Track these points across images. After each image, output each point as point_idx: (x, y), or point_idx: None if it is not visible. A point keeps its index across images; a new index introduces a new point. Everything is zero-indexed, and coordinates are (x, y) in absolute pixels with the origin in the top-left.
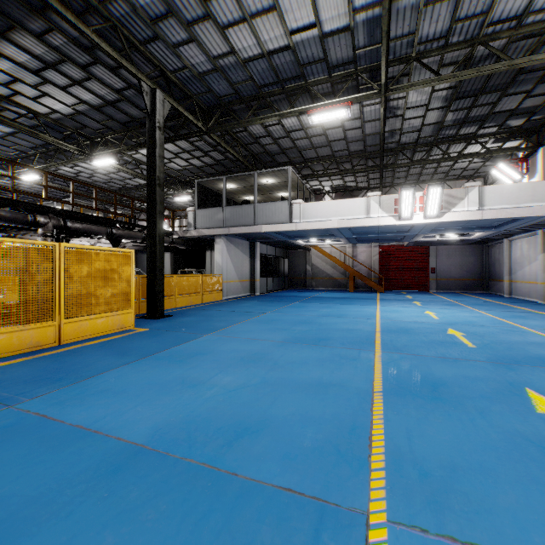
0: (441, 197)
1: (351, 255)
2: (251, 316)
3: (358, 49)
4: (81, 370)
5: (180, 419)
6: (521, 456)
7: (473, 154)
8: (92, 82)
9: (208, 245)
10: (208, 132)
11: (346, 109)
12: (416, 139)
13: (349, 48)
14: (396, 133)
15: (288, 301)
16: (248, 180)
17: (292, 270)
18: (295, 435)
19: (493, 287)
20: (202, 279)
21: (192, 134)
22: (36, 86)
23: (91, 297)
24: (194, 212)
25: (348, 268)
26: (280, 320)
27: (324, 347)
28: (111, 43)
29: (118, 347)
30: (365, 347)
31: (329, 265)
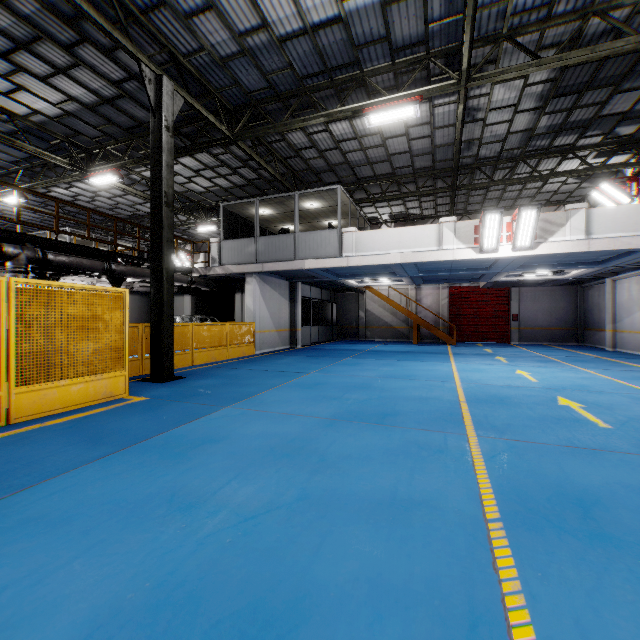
0: (536, 222)
1: (414, 299)
2: (290, 377)
3: (431, 23)
4: (16, 474)
5: (145, 595)
6: None
7: (571, 171)
8: (81, 70)
9: (237, 286)
10: (234, 139)
11: (414, 105)
12: (499, 152)
13: (420, 22)
14: (474, 144)
15: (337, 357)
16: (287, 204)
17: (342, 317)
18: None
19: (590, 338)
20: (228, 329)
21: (215, 141)
22: (7, 75)
23: (62, 355)
24: (219, 244)
25: (411, 315)
26: (328, 384)
27: (393, 427)
28: (102, 13)
29: (94, 428)
30: (452, 428)
31: (388, 311)
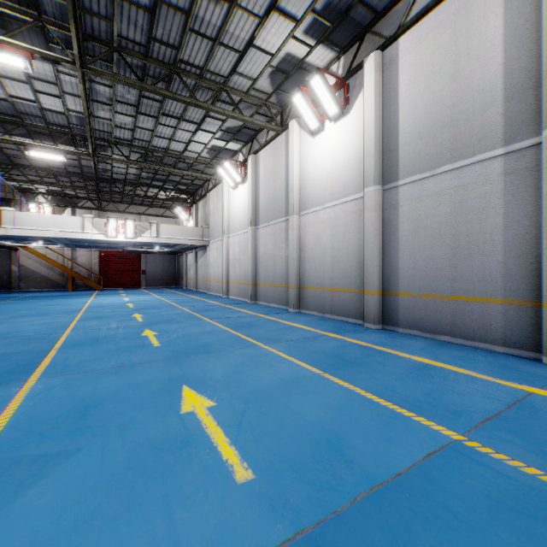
0: (134, 227)
1: (70, 258)
2: None
3: (72, 124)
4: None
5: None
6: (116, 322)
7: (162, 198)
8: None
9: None
10: None
11: (62, 157)
12: (125, 178)
13: (65, 121)
14: (108, 171)
15: None
16: None
17: None
18: (37, 330)
19: (181, 283)
20: None
21: None
22: None
23: None
24: None
25: (67, 270)
26: None
27: (46, 315)
28: None
29: None
30: (74, 313)
31: (45, 266)
